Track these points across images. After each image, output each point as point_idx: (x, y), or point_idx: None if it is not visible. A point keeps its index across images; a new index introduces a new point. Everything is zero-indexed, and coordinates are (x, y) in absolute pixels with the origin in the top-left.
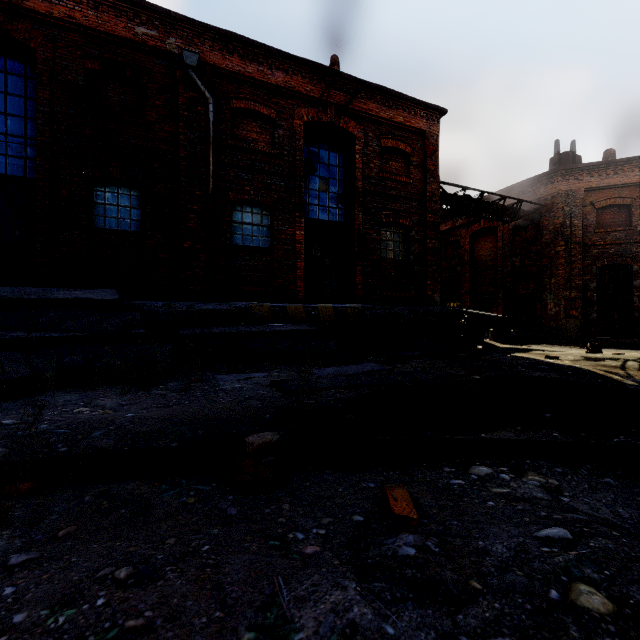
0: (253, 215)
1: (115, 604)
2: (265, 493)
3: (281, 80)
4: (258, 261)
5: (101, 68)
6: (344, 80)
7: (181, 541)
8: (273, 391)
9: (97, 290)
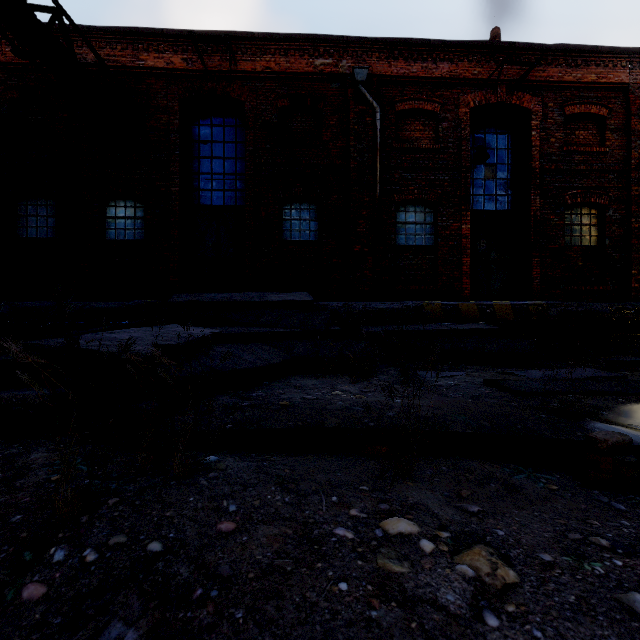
0: (416, 214)
1: (636, 568)
2: (634, 494)
3: (446, 71)
4: (421, 260)
5: (289, 104)
6: (517, 51)
7: (602, 524)
8: (496, 391)
9: (294, 293)
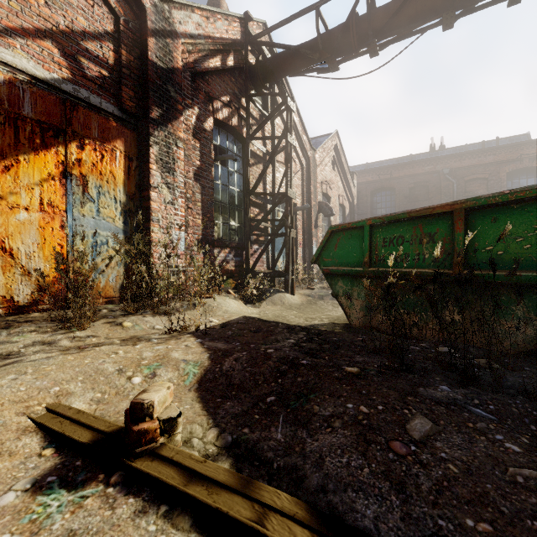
0: None
1: None
2: None
3: (491, 159)
4: None
5: (413, 186)
6: (535, 142)
7: None
8: None
9: None
